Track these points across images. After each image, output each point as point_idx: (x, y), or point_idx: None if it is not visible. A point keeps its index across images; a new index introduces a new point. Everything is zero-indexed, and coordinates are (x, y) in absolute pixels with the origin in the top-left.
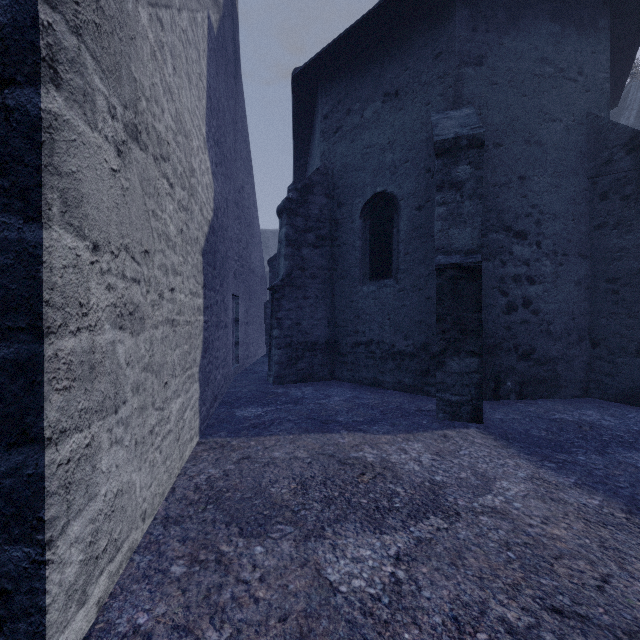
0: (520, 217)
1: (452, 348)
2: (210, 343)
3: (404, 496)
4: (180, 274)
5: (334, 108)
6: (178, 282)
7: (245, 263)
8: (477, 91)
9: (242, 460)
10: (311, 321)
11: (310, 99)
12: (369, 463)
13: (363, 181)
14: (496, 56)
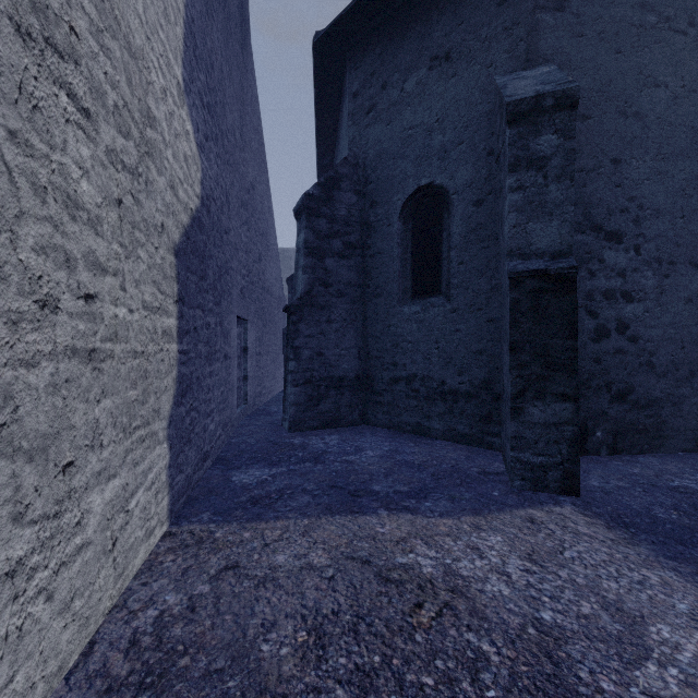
0: (613, 213)
1: (533, 389)
2: (194, 382)
3: (499, 666)
4: (115, 273)
5: (366, 82)
6: (108, 286)
7: (257, 280)
8: (557, 45)
9: (224, 572)
10: (337, 351)
11: (336, 76)
12: (427, 579)
13: (403, 172)
14: None
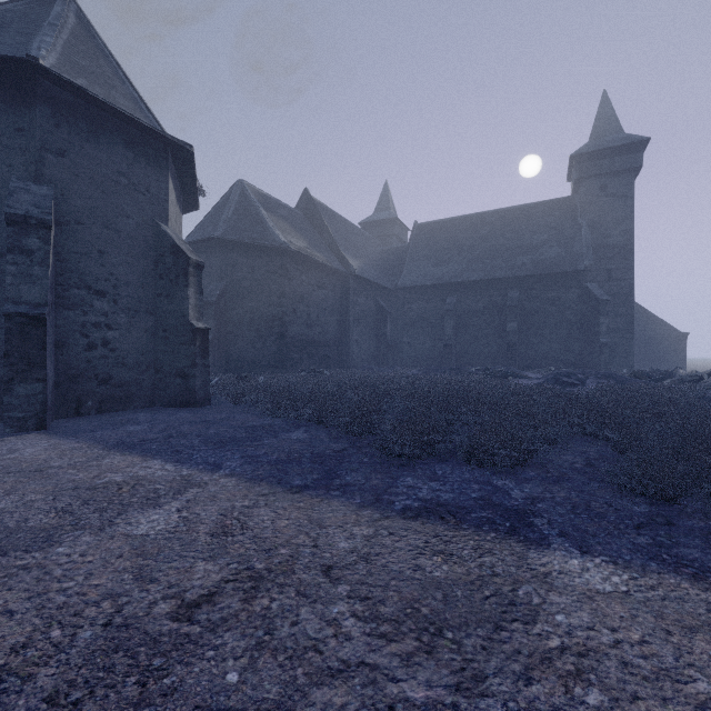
0: (100, 280)
1: (20, 377)
2: None
3: None
4: None
5: None
6: None
7: None
8: (60, 176)
9: None
10: None
11: None
12: None
13: None
14: (78, 155)
